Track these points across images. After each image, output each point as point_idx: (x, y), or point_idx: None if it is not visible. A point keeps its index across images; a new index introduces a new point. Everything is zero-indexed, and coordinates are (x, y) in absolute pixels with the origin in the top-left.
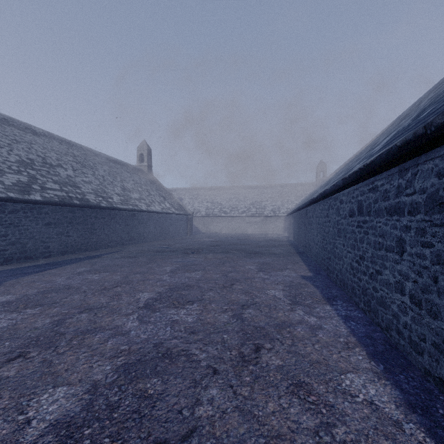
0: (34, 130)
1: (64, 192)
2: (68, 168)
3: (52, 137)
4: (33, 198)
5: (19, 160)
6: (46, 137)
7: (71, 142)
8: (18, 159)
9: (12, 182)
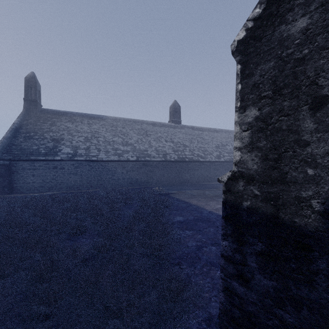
0: (216, 130)
1: (229, 156)
2: (229, 145)
3: (222, 131)
4: (221, 160)
5: (215, 146)
6: (220, 131)
7: (229, 130)
8: (215, 145)
9: (215, 155)
